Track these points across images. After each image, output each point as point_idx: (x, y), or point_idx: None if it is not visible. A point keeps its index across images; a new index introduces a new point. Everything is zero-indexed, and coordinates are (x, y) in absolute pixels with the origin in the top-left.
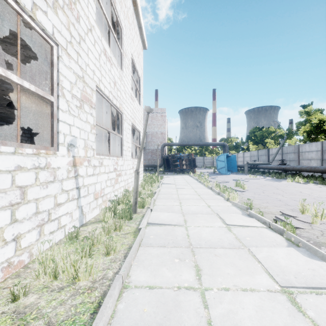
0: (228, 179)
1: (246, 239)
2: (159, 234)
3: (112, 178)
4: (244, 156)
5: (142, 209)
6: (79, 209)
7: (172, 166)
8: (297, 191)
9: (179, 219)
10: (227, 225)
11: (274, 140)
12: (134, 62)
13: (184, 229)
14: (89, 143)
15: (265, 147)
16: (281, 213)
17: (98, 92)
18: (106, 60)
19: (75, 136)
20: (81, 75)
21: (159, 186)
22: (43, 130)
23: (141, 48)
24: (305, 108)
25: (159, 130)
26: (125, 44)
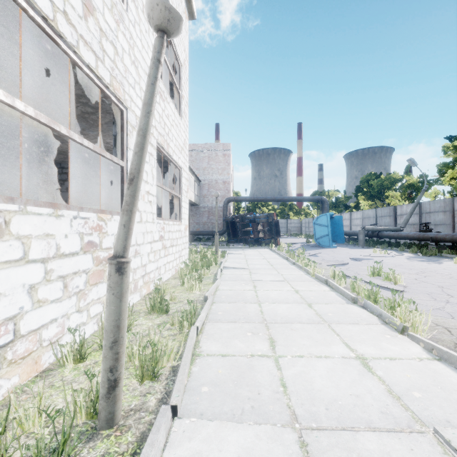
0: (340, 256)
1: None
2: None
3: (73, 271)
4: (352, 217)
5: (150, 383)
6: None
7: (241, 234)
8: None
9: None
10: None
11: (401, 193)
12: None
13: None
14: None
15: (384, 204)
16: None
17: None
18: None
19: None
20: None
21: (217, 276)
22: (2, 167)
23: (185, 12)
24: (453, 141)
25: (220, 178)
26: None
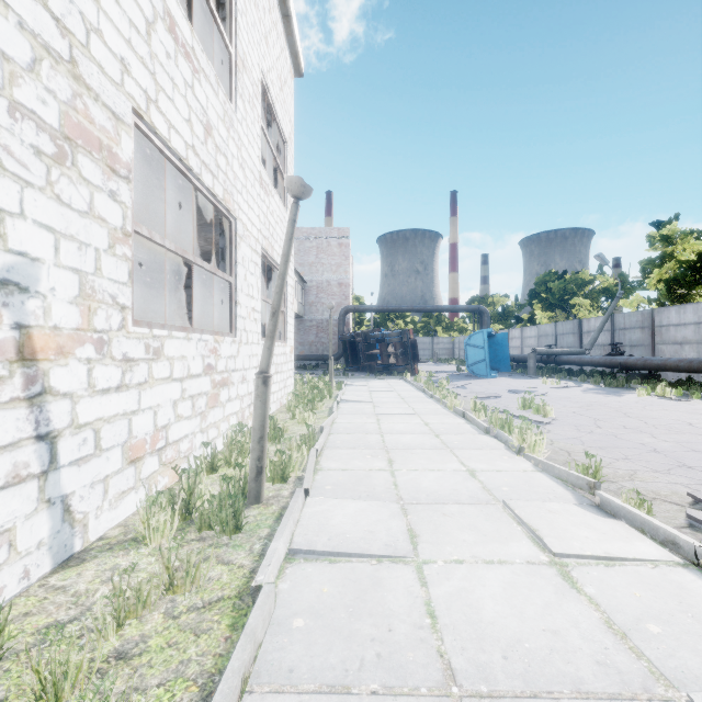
0: (496, 388)
1: (651, 634)
2: (326, 604)
3: (198, 392)
4: (524, 335)
5: (281, 484)
6: (51, 508)
7: (365, 359)
8: (681, 422)
9: (393, 527)
10: (554, 556)
11: (592, 301)
12: (269, 98)
13: (412, 577)
14: (102, 287)
15: (569, 316)
16: (689, 497)
17: (145, 137)
18: (175, 51)
19: (28, 254)
20: (62, 52)
21: (333, 408)
22: None
23: (290, 70)
24: (661, 229)
25: (334, 277)
26: (241, 35)
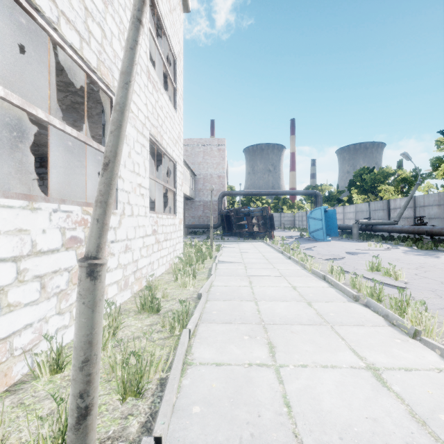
0: (335, 250)
1: None
2: None
3: (52, 270)
4: (345, 211)
5: (134, 400)
6: None
7: (236, 228)
8: None
9: None
10: None
11: (394, 187)
12: (158, 11)
13: None
14: None
15: (376, 198)
16: None
17: None
18: None
19: None
20: None
21: (212, 271)
22: None
23: (179, 4)
24: None
25: (215, 172)
26: None
